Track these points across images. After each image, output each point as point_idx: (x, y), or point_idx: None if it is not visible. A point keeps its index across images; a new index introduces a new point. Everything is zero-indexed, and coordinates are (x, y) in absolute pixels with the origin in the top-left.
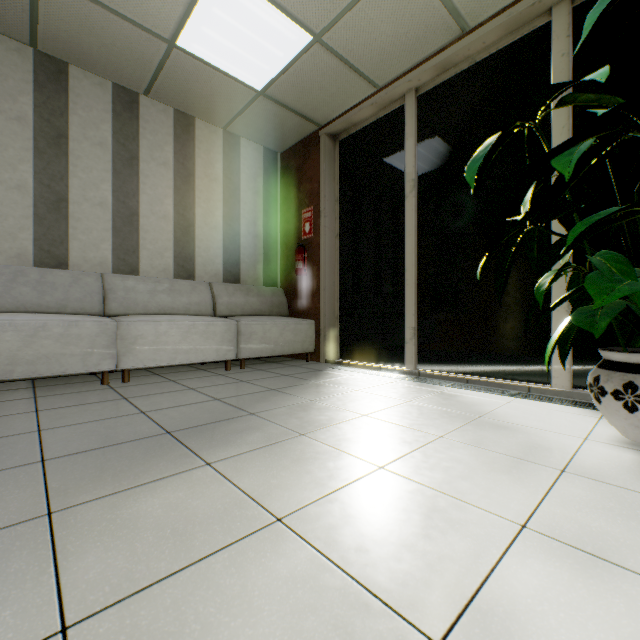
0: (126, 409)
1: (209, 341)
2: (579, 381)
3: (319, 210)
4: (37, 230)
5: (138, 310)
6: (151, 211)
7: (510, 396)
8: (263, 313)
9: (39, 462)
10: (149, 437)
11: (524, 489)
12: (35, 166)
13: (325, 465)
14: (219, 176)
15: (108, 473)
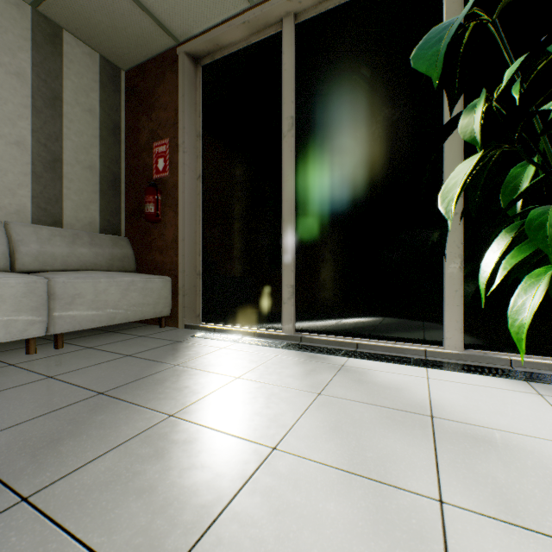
0: None
1: None
2: (470, 341)
3: (176, 144)
4: None
5: None
6: None
7: (419, 366)
8: (98, 268)
9: None
10: None
11: None
12: None
13: None
14: (25, 71)
15: None
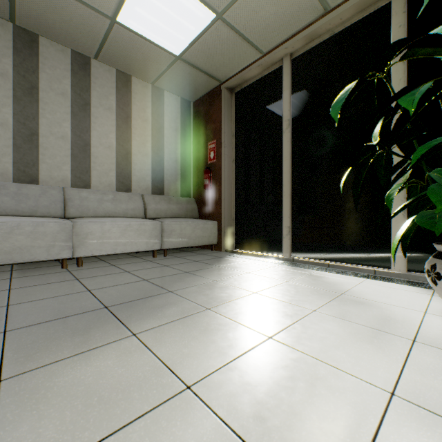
0: (76, 288)
1: (141, 236)
2: (412, 266)
3: (220, 142)
4: (15, 156)
5: (89, 214)
6: (99, 143)
7: (361, 277)
8: (180, 216)
9: (1, 333)
10: (91, 311)
11: (386, 357)
12: (14, 109)
13: (226, 335)
14: (149, 118)
15: (54, 343)
